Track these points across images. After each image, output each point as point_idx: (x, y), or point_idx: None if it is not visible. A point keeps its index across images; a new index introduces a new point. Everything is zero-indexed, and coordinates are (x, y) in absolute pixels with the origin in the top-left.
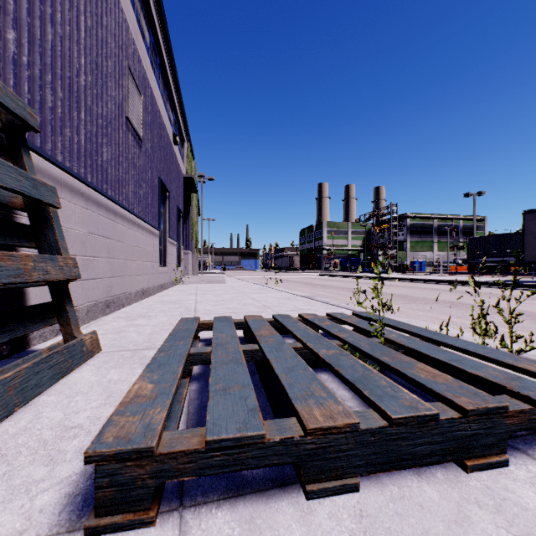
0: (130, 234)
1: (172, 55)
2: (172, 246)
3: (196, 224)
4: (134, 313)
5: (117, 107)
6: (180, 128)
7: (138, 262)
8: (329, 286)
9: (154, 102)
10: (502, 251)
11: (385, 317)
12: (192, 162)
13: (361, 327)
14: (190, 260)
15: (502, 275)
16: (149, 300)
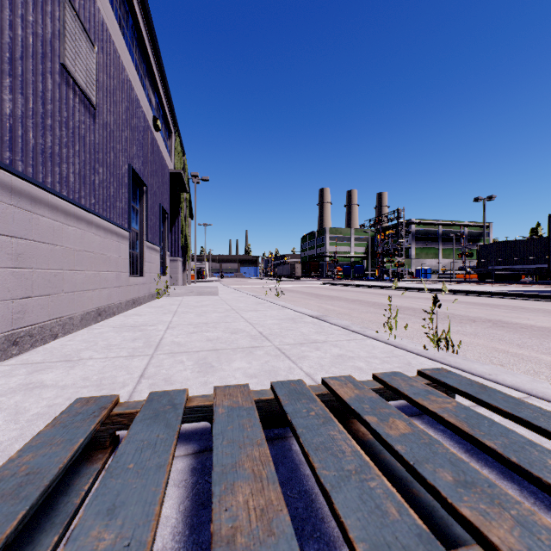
0: (70, 233)
1: (150, 19)
2: (151, 252)
3: (187, 228)
4: (59, 353)
5: (40, 42)
6: (165, 115)
7: (89, 272)
8: (336, 297)
9: (120, 66)
10: (518, 259)
11: (504, 394)
12: (182, 158)
13: (497, 450)
14: (180, 268)
15: (517, 284)
16: (106, 323)
